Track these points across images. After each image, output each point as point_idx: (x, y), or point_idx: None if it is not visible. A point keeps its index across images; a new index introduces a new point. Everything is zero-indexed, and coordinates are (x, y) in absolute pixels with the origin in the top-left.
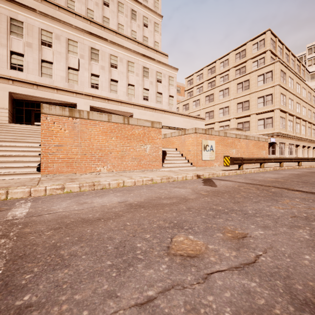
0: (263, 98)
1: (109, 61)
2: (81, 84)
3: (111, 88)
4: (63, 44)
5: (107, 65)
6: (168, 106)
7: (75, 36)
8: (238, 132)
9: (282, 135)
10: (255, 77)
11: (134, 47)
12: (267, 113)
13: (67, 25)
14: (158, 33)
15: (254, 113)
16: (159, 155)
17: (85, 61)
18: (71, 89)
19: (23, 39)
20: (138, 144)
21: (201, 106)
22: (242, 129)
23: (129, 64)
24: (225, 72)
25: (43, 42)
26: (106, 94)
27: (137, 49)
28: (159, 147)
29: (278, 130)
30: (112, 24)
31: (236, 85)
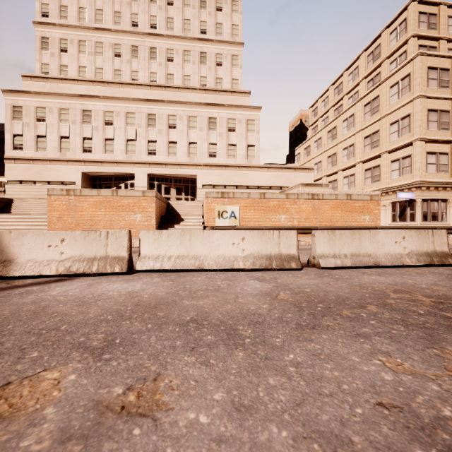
0: (397, 123)
1: (167, 123)
2: (138, 153)
3: (170, 151)
4: (123, 119)
5: (164, 128)
6: (245, 159)
7: (133, 107)
8: (296, 190)
9: (430, 185)
10: (386, 89)
11: (201, 97)
12: (403, 150)
13: (125, 100)
14: (238, 66)
15: (385, 151)
16: (152, 224)
17: (142, 129)
18: (129, 160)
19: (91, 125)
20: (127, 214)
21: (322, 148)
22: (320, 184)
23: (191, 120)
24: (354, 88)
25: (106, 122)
26: (163, 158)
27: (204, 98)
28: (152, 216)
29: (418, 177)
30: (177, 79)
31: (362, 108)
